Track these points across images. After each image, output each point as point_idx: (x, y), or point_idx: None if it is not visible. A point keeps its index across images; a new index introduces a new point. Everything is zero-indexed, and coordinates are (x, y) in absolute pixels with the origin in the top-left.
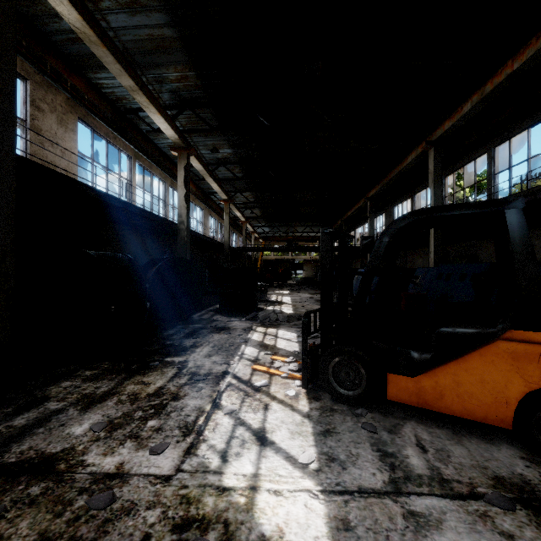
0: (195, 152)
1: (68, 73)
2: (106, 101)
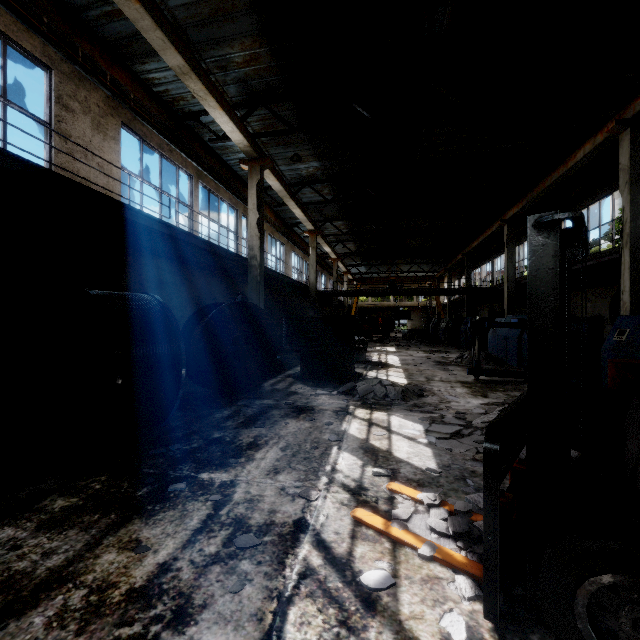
0: (271, 164)
1: (108, 65)
2: (160, 103)
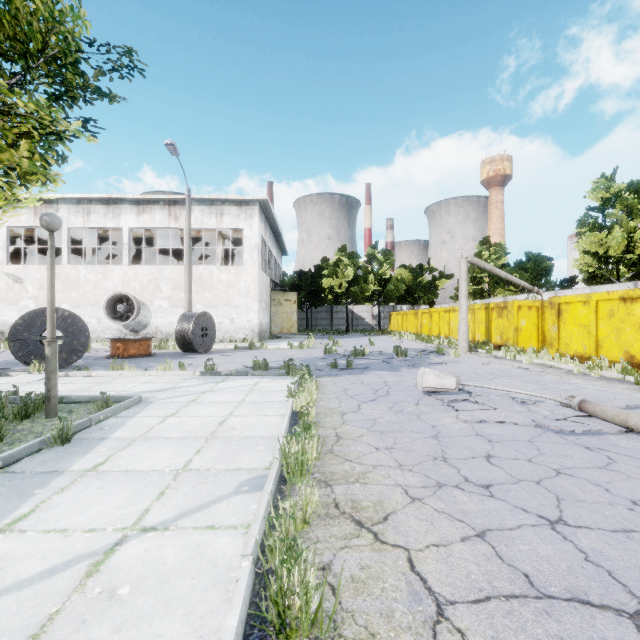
0: None
1: None
2: None
